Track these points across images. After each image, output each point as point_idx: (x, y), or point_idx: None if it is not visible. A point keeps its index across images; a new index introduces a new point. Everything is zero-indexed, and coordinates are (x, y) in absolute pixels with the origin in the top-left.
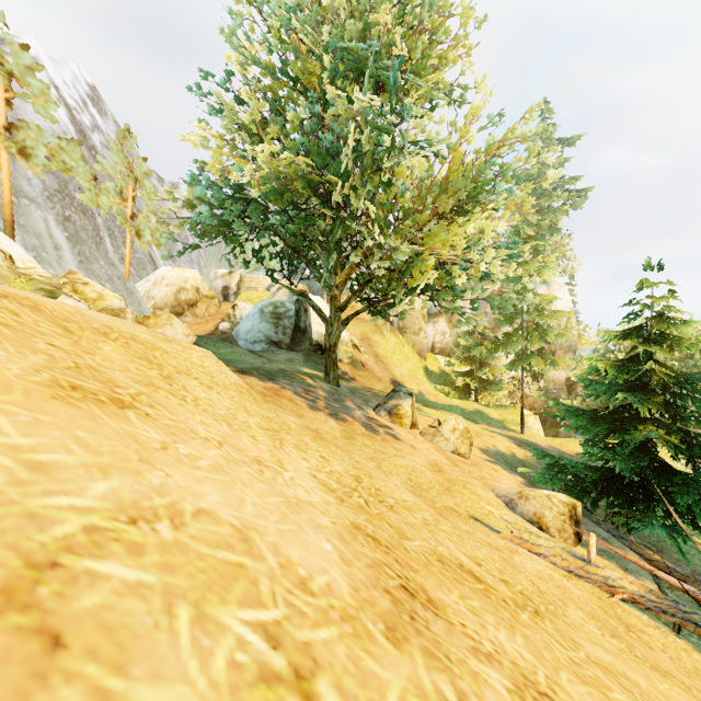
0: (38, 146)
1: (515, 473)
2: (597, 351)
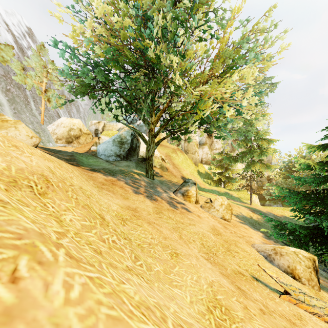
0: None
1: (257, 230)
2: (284, 162)
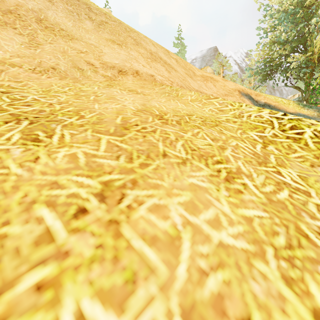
0: (228, 79)
1: None
2: None
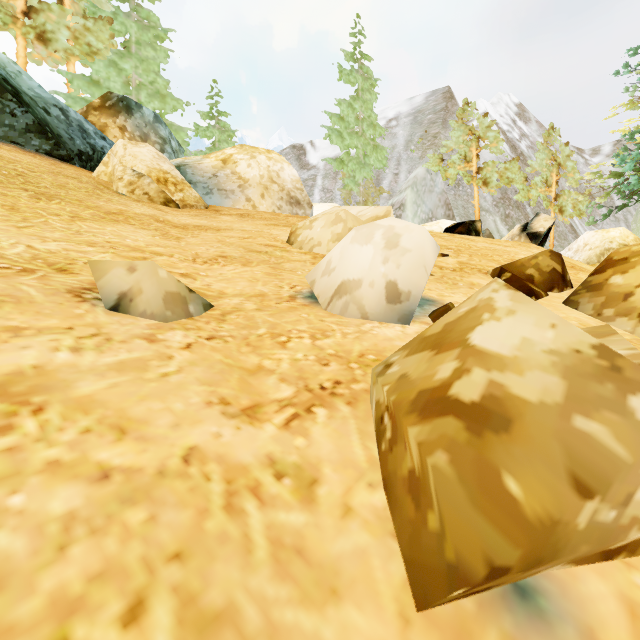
0: (493, 174)
1: None
2: None
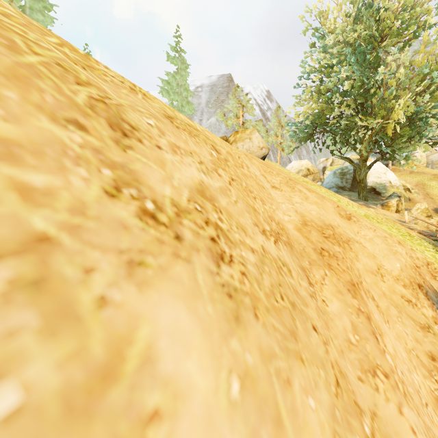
0: (250, 126)
1: None
2: None
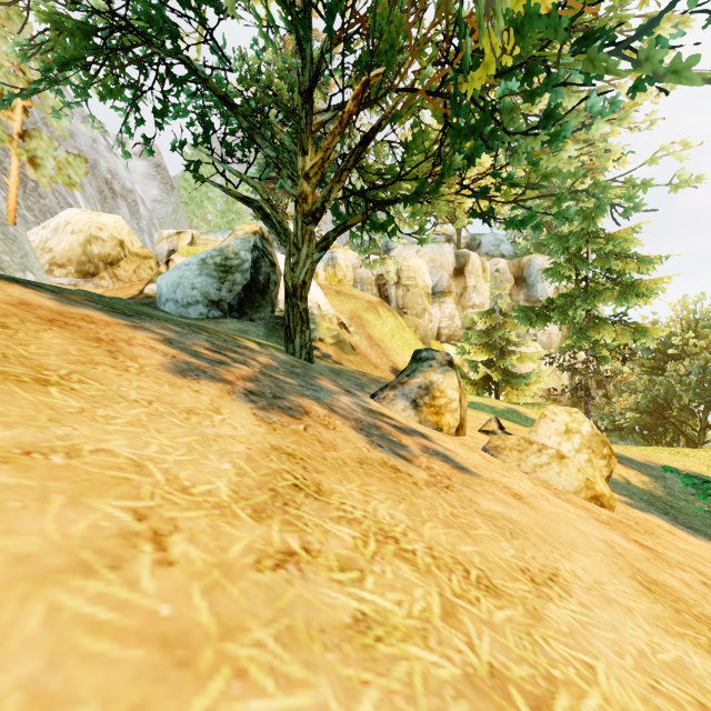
0: None
1: (698, 535)
2: None
